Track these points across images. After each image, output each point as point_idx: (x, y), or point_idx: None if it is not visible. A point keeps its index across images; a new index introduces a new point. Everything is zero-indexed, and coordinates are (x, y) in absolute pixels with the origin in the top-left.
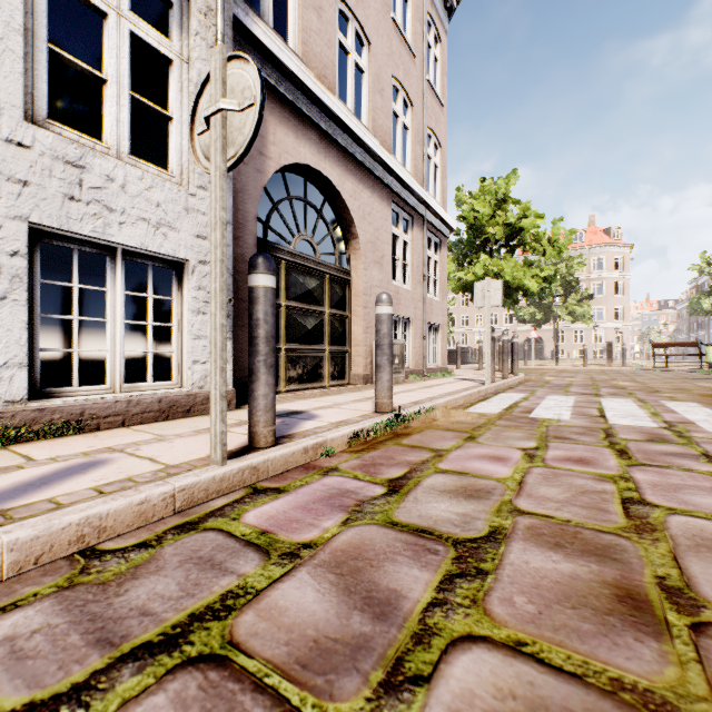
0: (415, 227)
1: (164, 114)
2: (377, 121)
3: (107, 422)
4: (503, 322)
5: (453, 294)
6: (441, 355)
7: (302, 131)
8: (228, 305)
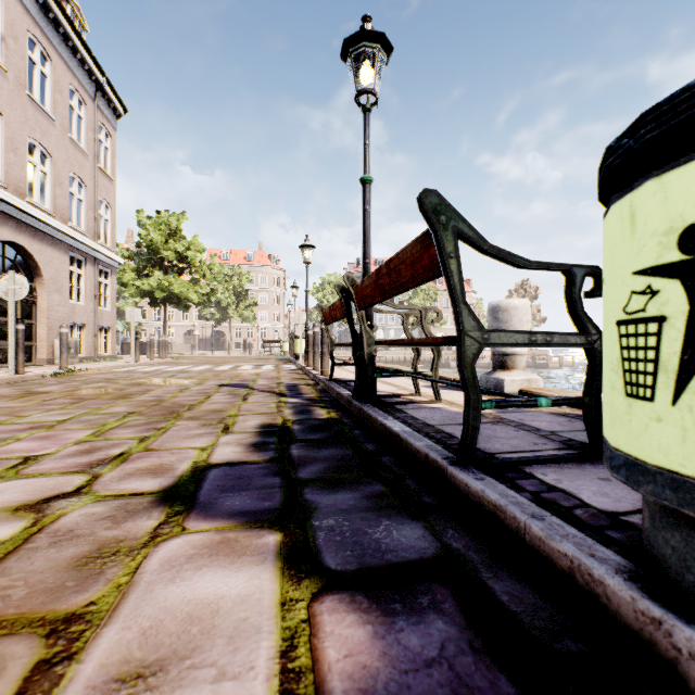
0: (89, 264)
1: None
2: (58, 204)
3: None
4: (193, 318)
5: None
6: (111, 347)
7: (5, 222)
8: None
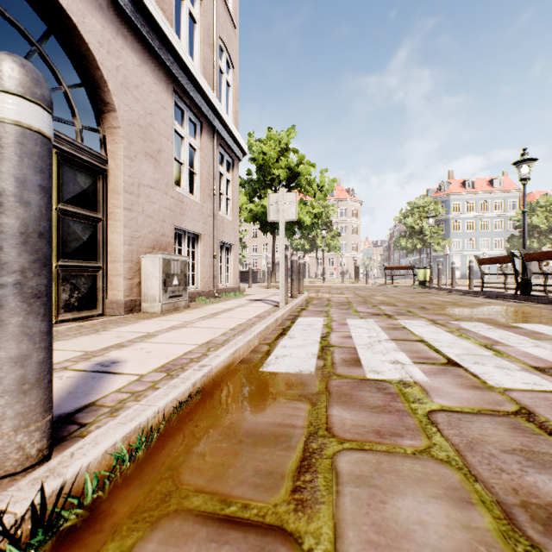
0: (205, 134)
1: None
2: None
3: None
4: None
5: (246, 227)
6: (233, 275)
7: None
8: None
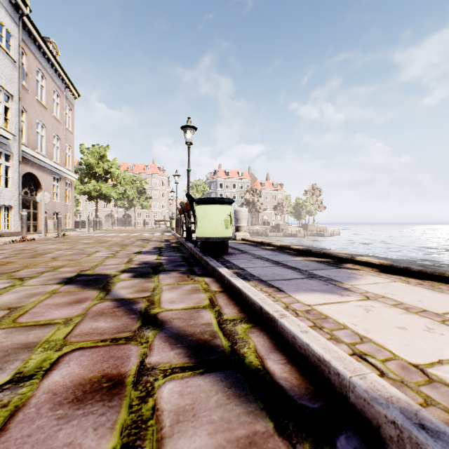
0: (62, 180)
1: (9, 178)
2: (48, 151)
3: (5, 236)
4: (111, 206)
5: None
6: (72, 224)
7: (28, 163)
8: (20, 214)
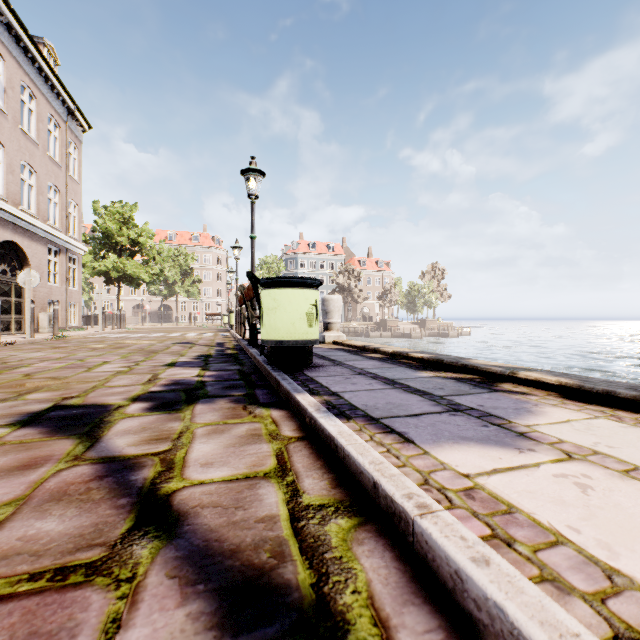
0: (62, 254)
1: None
2: (41, 208)
3: None
4: (142, 293)
5: None
6: (79, 319)
7: (6, 227)
8: None
